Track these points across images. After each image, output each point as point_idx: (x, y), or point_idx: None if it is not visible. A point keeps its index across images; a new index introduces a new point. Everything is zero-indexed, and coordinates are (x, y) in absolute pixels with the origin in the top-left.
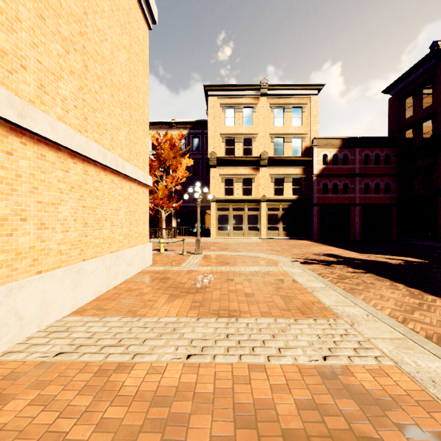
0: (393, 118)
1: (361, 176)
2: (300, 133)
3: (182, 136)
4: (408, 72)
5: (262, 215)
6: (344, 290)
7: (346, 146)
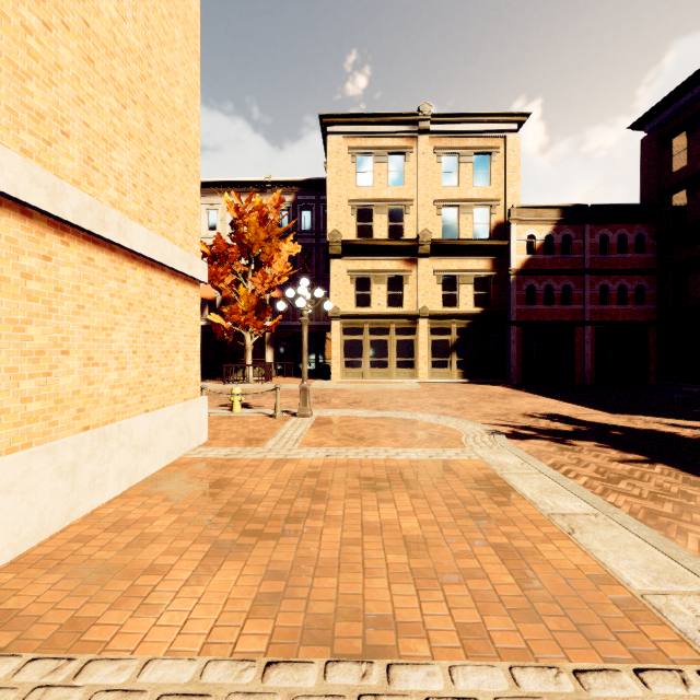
0: (650, 173)
1: (594, 273)
2: (488, 198)
3: (281, 202)
4: (679, 90)
5: (422, 341)
6: (636, 517)
7: (569, 221)
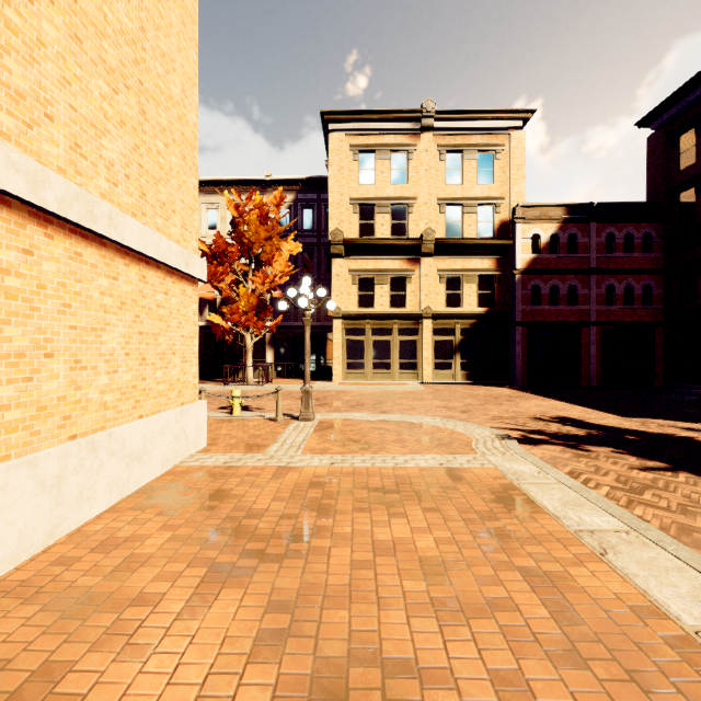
0: (657, 171)
1: (600, 272)
2: (492, 197)
3: (282, 200)
4: (687, 86)
5: (425, 342)
6: (668, 534)
7: (575, 219)
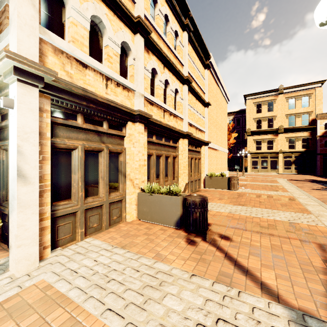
0: None
1: None
2: (307, 111)
3: (233, 125)
4: None
5: (280, 160)
6: (292, 183)
7: None
